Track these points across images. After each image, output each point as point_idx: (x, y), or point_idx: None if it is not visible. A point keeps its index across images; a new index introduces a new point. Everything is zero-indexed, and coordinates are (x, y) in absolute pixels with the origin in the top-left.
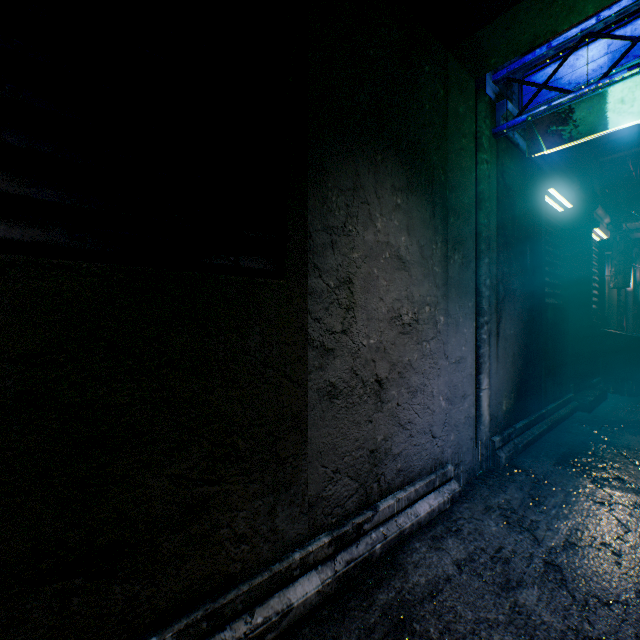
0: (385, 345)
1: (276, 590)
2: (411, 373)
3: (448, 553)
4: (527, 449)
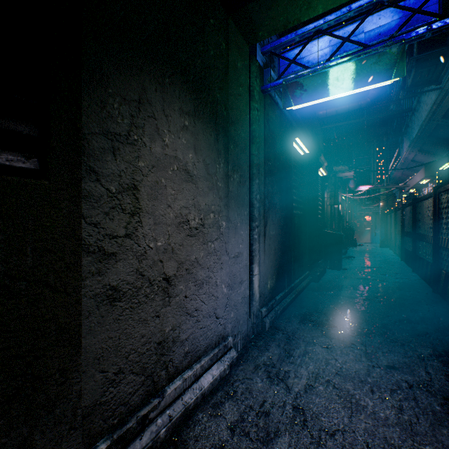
0: (173, 246)
1: None
2: (198, 269)
3: (225, 418)
4: (283, 313)
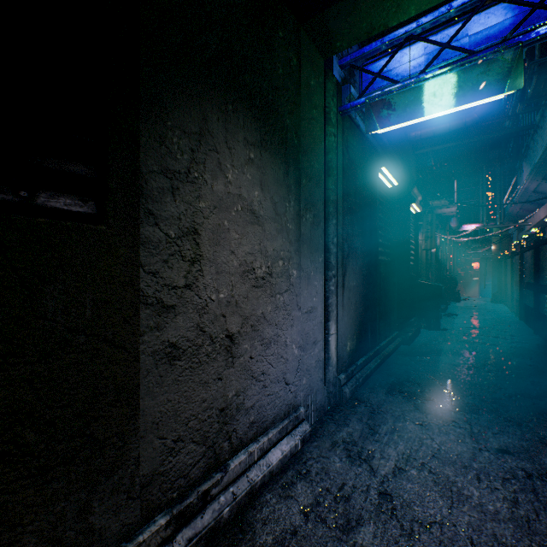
0: (237, 299)
1: None
2: (265, 325)
3: (297, 500)
4: (366, 381)
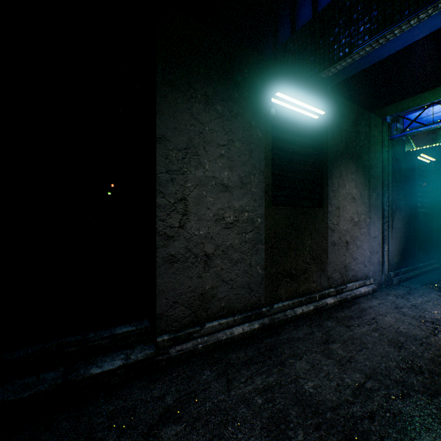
0: (348, 229)
1: (322, 299)
2: (357, 240)
3: (373, 302)
4: (407, 281)
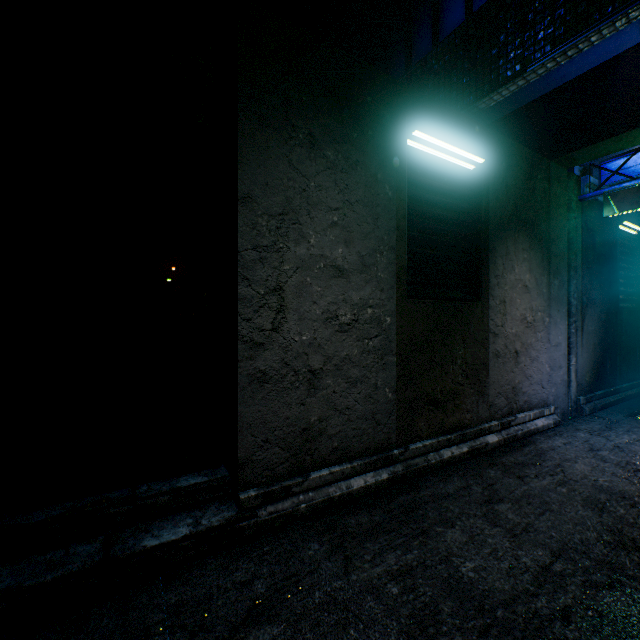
0: (519, 333)
1: (480, 436)
2: (531, 349)
3: (556, 440)
4: (604, 409)
